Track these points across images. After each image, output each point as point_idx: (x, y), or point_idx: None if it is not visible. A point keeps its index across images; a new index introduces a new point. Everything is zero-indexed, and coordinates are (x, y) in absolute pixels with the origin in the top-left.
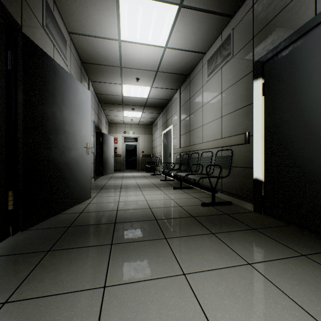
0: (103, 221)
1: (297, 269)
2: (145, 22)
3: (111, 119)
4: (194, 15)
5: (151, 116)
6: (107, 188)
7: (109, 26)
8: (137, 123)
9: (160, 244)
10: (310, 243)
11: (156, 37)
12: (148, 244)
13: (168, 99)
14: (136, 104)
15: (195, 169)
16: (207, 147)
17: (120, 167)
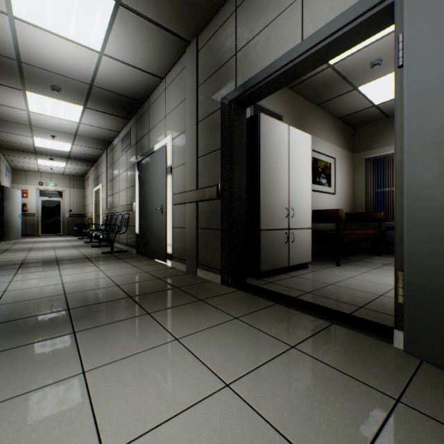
0: (12, 264)
1: (116, 264)
2: (55, 107)
3: (16, 165)
4: (99, 113)
5: (81, 168)
6: (13, 251)
7: (16, 102)
8: (61, 173)
9: (53, 266)
10: (139, 260)
11: (68, 116)
12: (45, 266)
13: (97, 155)
14: (56, 155)
15: (116, 229)
16: (121, 210)
17: (32, 231)
